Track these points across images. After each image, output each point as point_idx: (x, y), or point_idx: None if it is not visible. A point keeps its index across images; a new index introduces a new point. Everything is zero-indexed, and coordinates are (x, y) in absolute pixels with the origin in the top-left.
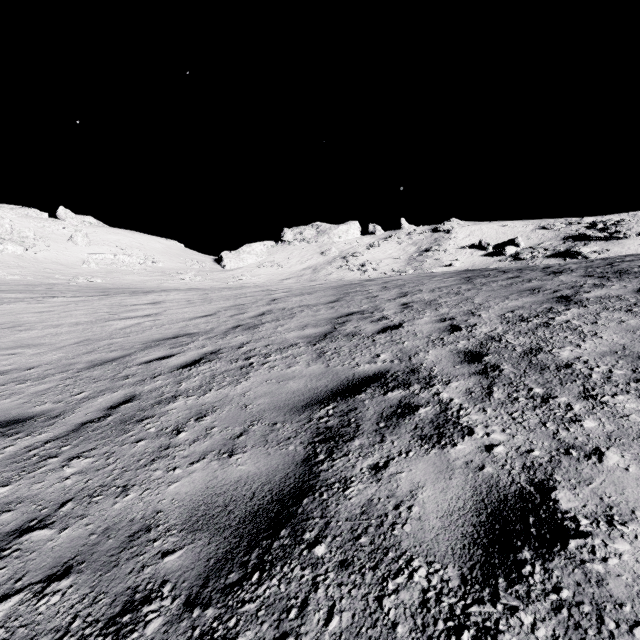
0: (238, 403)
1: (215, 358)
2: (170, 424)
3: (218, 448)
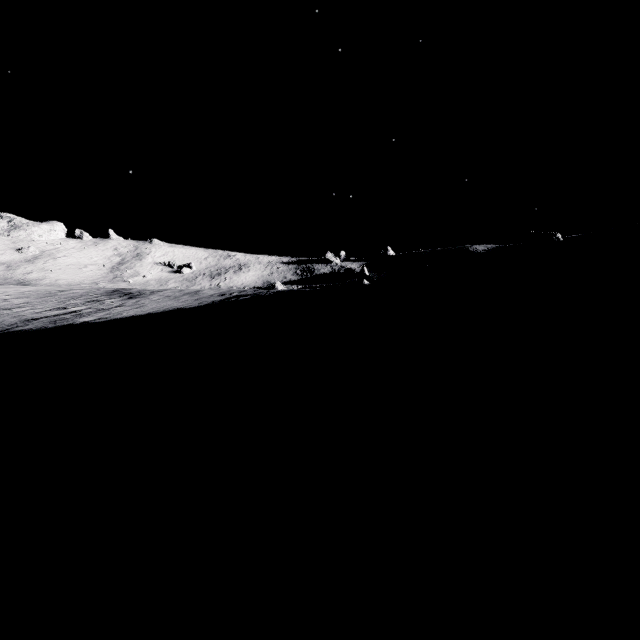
0: (25, 318)
1: (6, 315)
2: (13, 320)
3: (27, 320)
